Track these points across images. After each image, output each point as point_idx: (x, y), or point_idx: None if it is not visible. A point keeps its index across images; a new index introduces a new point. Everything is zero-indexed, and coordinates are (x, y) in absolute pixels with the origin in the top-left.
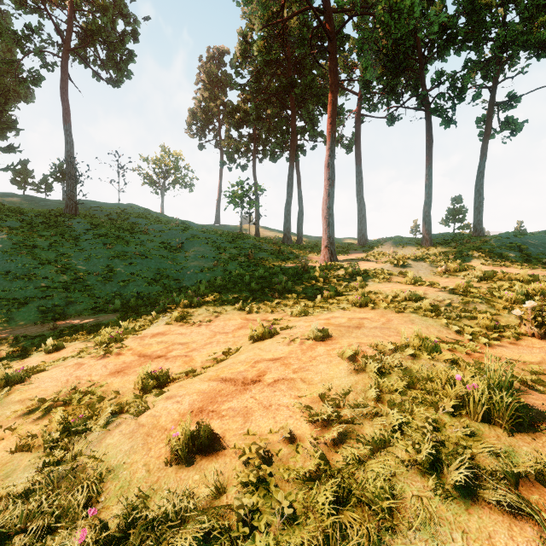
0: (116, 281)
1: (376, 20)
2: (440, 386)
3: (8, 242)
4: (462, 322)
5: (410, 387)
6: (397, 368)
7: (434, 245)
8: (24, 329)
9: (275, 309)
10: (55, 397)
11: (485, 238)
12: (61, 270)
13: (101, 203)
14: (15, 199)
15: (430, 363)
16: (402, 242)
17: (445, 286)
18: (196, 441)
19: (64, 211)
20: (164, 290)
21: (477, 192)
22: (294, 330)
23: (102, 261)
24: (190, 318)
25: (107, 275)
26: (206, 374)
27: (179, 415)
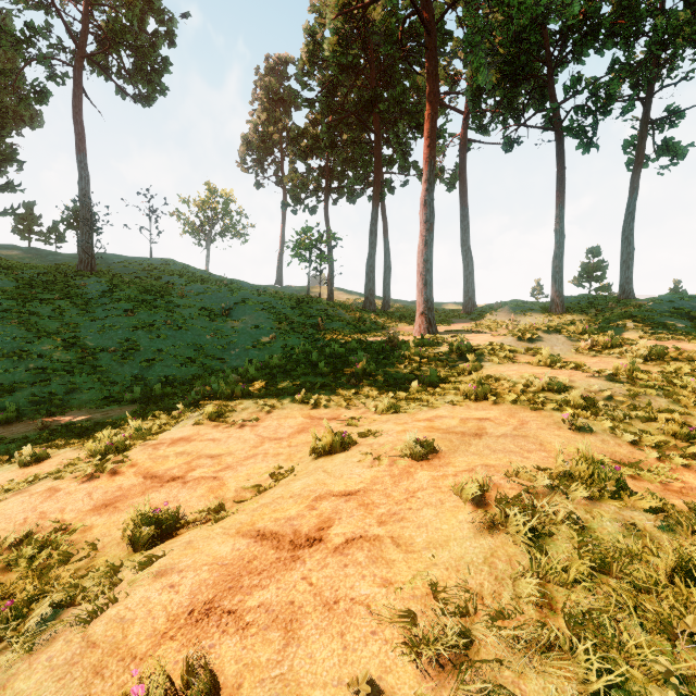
0: (138, 360)
1: (493, 0)
2: (664, 575)
3: None
4: (635, 426)
5: (600, 571)
6: (564, 524)
7: (567, 311)
8: (4, 428)
9: (351, 401)
10: None
11: (637, 302)
12: (65, 346)
13: (128, 257)
14: (16, 252)
15: (621, 515)
16: (523, 308)
17: (599, 369)
18: None
19: (77, 267)
20: (202, 372)
21: (625, 240)
22: (380, 439)
23: (121, 333)
24: (230, 415)
25: (127, 351)
26: (235, 517)
27: (167, 619)
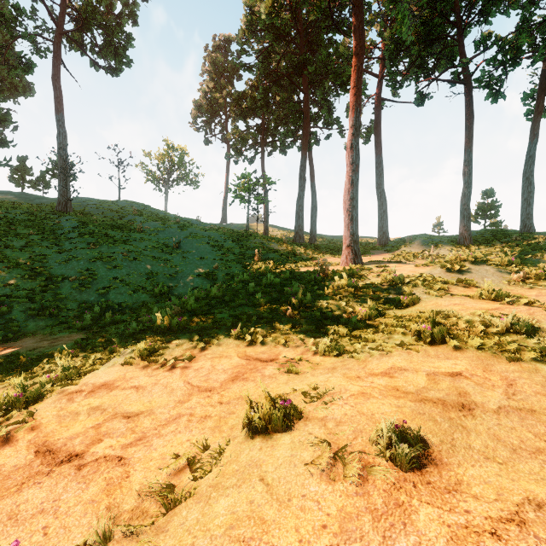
0: (95, 287)
1: None
2: None
3: None
4: None
5: None
6: None
7: (474, 243)
8: None
9: (289, 337)
10: None
11: (538, 235)
12: (31, 275)
13: (100, 200)
14: (9, 196)
15: None
16: (434, 240)
17: None
18: None
19: (56, 208)
20: (152, 299)
21: (526, 180)
22: (334, 409)
23: (82, 264)
24: (163, 353)
25: (85, 280)
26: None
27: None
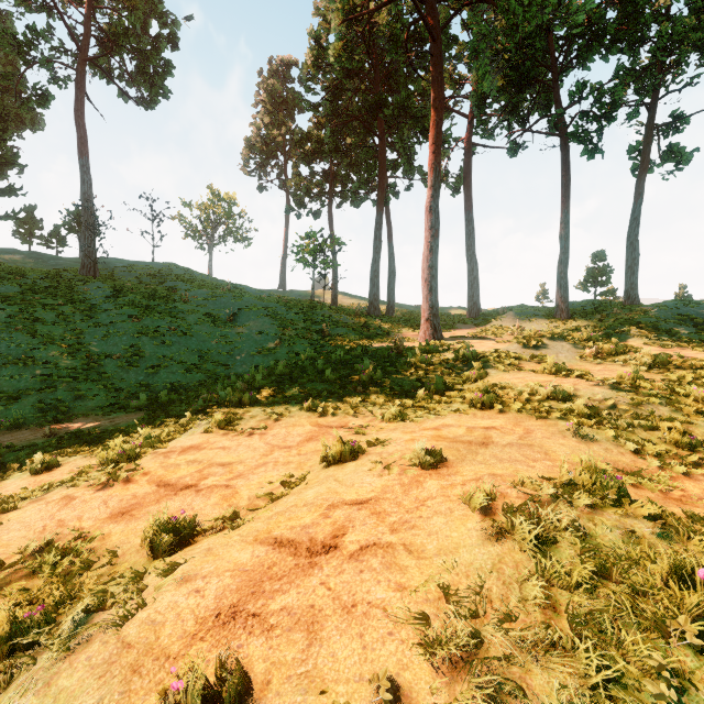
0: (143, 366)
1: (498, 8)
2: (659, 579)
3: (0, 314)
4: (638, 435)
5: (600, 576)
6: (568, 532)
7: (572, 317)
8: (11, 435)
9: (358, 409)
10: (16, 561)
11: (642, 307)
12: (69, 352)
13: (130, 262)
14: (17, 256)
15: (621, 523)
16: (528, 313)
17: (603, 377)
18: (217, 693)
19: (79, 272)
20: (207, 379)
21: (630, 245)
22: (388, 448)
23: (126, 339)
24: (239, 423)
25: (132, 358)
26: (251, 525)
27: (196, 621)
